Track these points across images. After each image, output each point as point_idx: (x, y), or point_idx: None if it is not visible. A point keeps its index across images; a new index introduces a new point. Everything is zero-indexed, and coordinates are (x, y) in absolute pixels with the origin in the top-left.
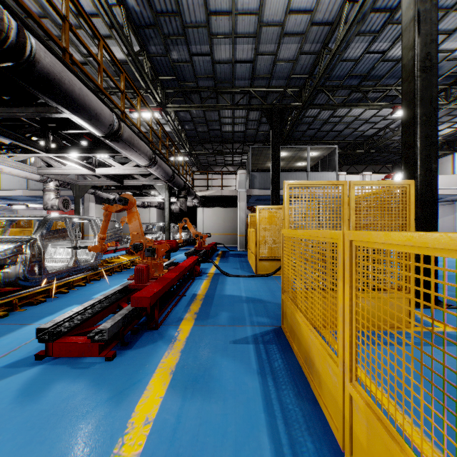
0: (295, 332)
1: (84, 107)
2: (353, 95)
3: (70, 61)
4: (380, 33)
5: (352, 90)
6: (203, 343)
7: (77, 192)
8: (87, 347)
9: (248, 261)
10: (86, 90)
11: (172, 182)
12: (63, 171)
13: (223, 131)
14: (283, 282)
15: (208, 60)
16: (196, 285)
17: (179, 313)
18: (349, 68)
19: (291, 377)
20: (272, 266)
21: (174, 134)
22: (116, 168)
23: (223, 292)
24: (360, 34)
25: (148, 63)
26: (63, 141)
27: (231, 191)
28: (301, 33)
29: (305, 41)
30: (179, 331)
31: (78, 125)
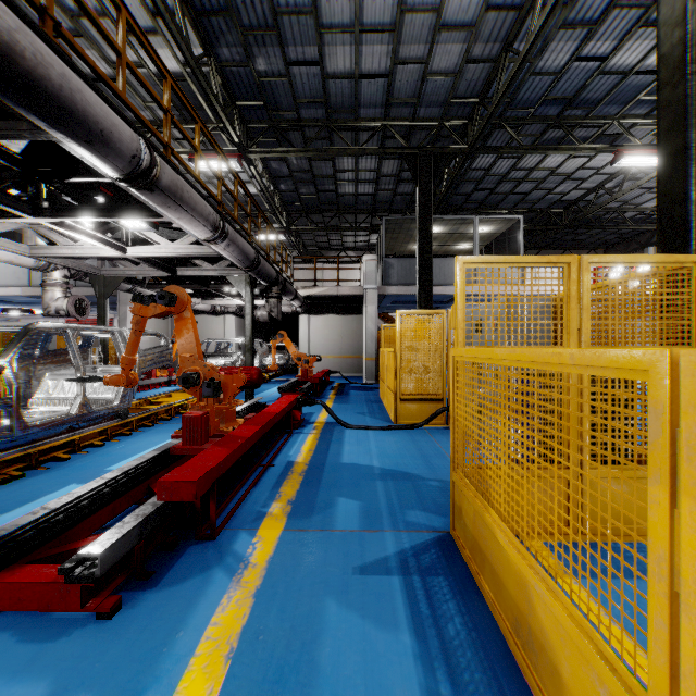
0: (487, 556)
1: (75, 114)
2: (550, 133)
3: (91, 75)
4: (600, 26)
5: (548, 124)
6: (300, 574)
7: (101, 288)
8: (58, 592)
9: (380, 401)
10: (79, 81)
11: (256, 271)
12: (73, 252)
13: (340, 193)
14: (455, 448)
15: (316, 73)
16: (293, 444)
17: (260, 503)
18: (545, 87)
19: (488, 668)
20: (422, 411)
21: (263, 199)
22: (162, 246)
23: (340, 458)
24: (566, 27)
25: (218, 79)
26: (65, 196)
27: (353, 289)
28: (469, 24)
29: (475, 38)
30: (256, 544)
31: (90, 168)
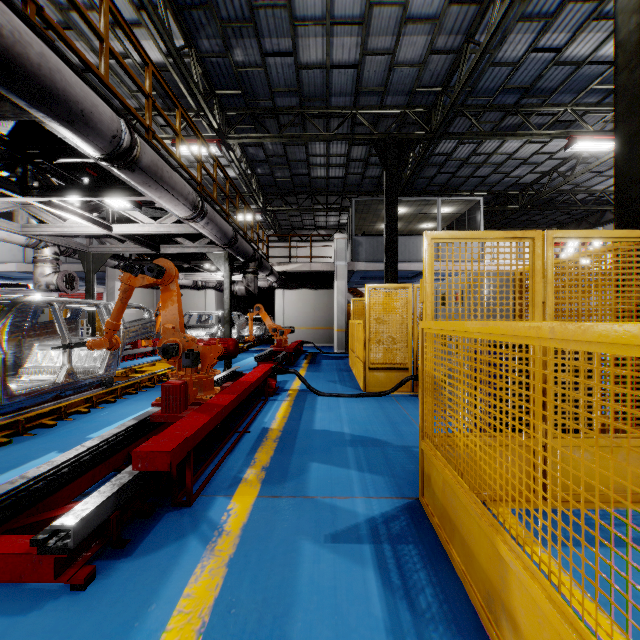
0: (457, 526)
1: (55, 94)
2: (508, 120)
3: (80, 66)
4: (556, 19)
5: (506, 112)
6: (273, 542)
7: (89, 264)
8: (31, 563)
9: (350, 370)
10: (58, 62)
11: (233, 248)
12: (62, 230)
13: (312, 176)
14: (424, 418)
15: (290, 63)
16: (268, 411)
17: (235, 469)
18: (504, 77)
19: None
20: (390, 379)
21: (241, 182)
22: (145, 224)
23: (312, 425)
24: (524, 19)
25: (199, 69)
26: (52, 177)
27: (325, 265)
28: (433, 17)
29: (438, 31)
30: (230, 511)
31: (76, 150)
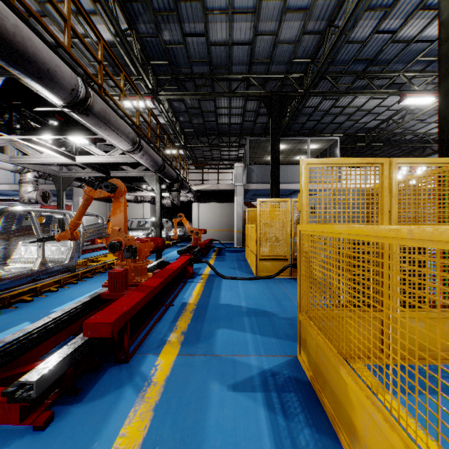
0: (327, 380)
1: (27, 56)
2: (357, 82)
3: (53, 43)
4: (393, 9)
5: (356, 77)
6: (188, 390)
7: (60, 184)
8: (3, 409)
9: (246, 260)
10: (29, 32)
11: (162, 173)
12: (39, 160)
13: (219, 123)
14: (301, 297)
15: (203, 41)
16: (187, 290)
17: (162, 333)
18: (355, 51)
19: None
20: (274, 267)
21: (168, 126)
22: (99, 156)
23: (218, 300)
24: (370, 10)
25: (138, 45)
26: (31, 121)
27: (228, 185)
28: (305, 8)
29: (309, 18)
30: (157, 366)
31: (48, 102)
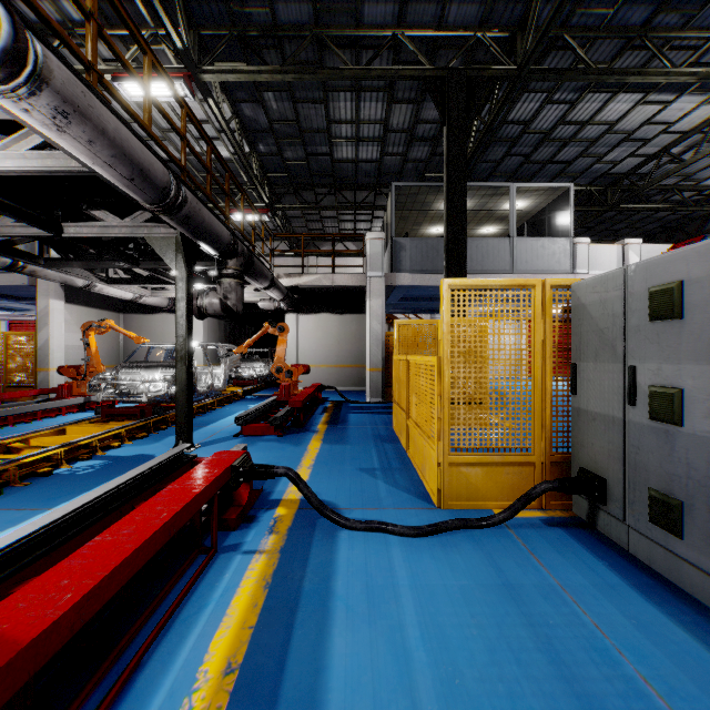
0: None
1: None
2: (623, 60)
3: None
4: None
5: (625, 43)
6: None
7: None
8: None
9: (396, 438)
10: None
11: (180, 217)
12: None
13: (335, 158)
14: None
15: None
16: (192, 620)
17: None
18: None
19: None
20: (493, 481)
21: (238, 166)
22: None
23: None
24: None
25: None
26: None
27: (353, 277)
28: None
29: None
30: None
31: None
